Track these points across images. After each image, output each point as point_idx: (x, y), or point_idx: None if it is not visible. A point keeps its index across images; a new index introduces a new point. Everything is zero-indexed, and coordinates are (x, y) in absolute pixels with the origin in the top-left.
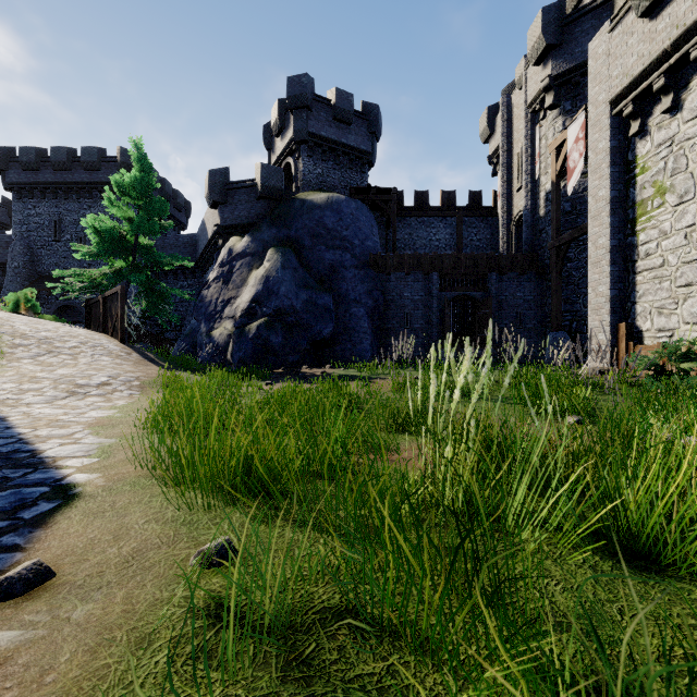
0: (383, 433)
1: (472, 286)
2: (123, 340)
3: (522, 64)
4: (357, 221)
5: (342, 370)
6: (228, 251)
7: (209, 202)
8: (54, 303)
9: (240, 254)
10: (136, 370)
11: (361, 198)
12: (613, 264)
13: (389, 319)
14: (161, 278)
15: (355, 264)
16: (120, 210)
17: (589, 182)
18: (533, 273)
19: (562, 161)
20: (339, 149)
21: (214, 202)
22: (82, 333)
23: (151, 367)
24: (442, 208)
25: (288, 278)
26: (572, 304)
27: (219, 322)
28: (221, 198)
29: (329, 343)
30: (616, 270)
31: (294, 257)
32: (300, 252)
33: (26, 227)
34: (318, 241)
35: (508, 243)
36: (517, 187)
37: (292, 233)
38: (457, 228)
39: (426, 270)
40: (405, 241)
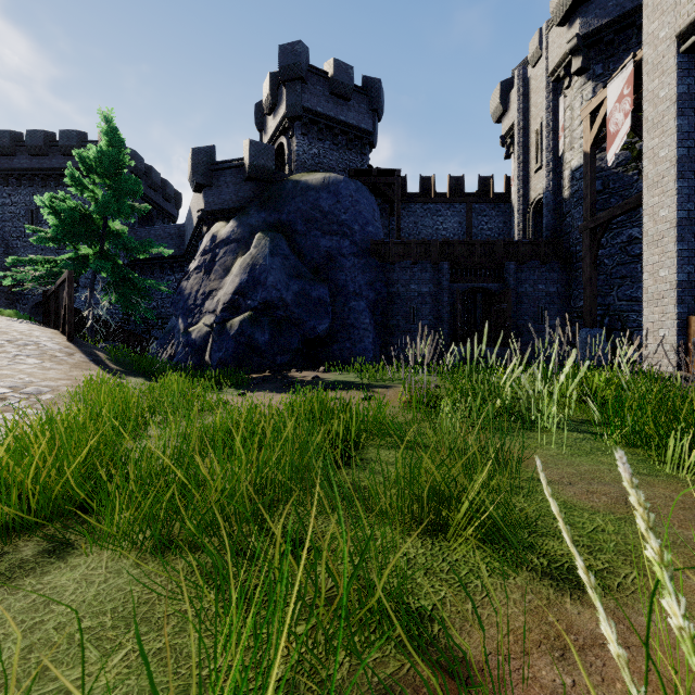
0: (419, 543)
1: (487, 277)
2: (71, 337)
3: (536, 39)
4: (357, 204)
5: (339, 375)
6: (211, 237)
7: (192, 184)
8: (31, 298)
9: (224, 240)
10: (63, 377)
11: (361, 181)
12: (681, 240)
13: (393, 314)
14: (147, 272)
15: (355, 251)
16: (85, 189)
17: (645, 141)
18: (556, 263)
19: (598, 127)
20: (337, 127)
21: (197, 184)
22: (19, 329)
23: (92, 372)
24: (450, 195)
25: (277, 266)
26: (603, 296)
27: (198, 318)
28: (205, 180)
29: (324, 341)
30: (685, 249)
31: (285, 243)
32: (291, 237)
33: (1, 216)
34: (313, 225)
35: (524, 231)
36: (536, 168)
37: (283, 217)
38: (467, 216)
39: (435, 259)
40: (409, 230)
